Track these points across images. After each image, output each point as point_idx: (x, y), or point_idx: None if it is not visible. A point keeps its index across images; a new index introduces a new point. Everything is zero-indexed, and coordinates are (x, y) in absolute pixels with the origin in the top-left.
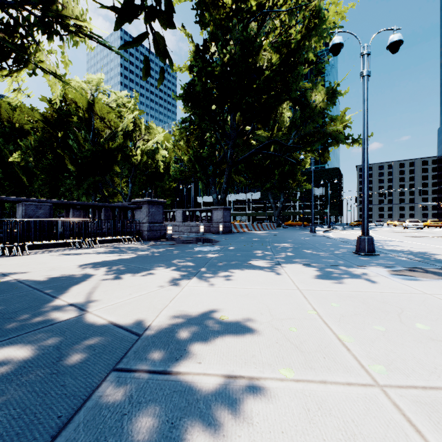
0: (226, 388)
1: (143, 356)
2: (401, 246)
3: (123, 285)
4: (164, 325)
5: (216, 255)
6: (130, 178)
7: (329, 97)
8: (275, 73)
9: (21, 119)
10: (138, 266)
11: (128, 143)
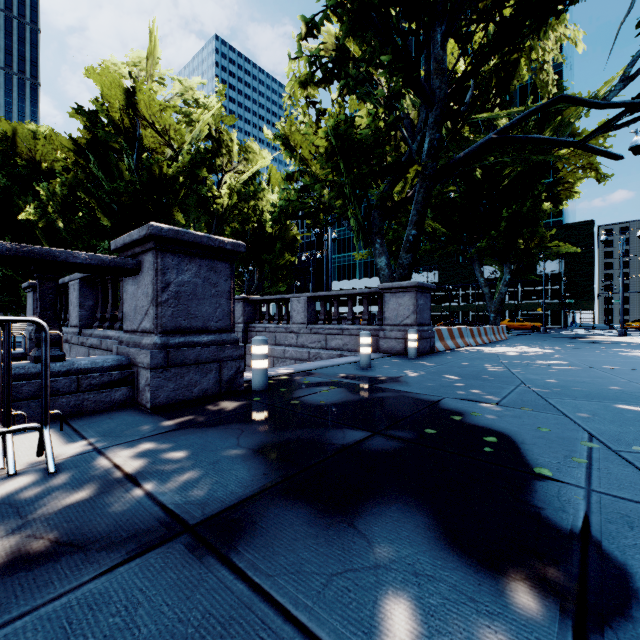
0: None
1: None
2: None
3: None
4: None
5: None
6: None
7: None
8: None
9: (46, 153)
10: None
11: (204, 172)
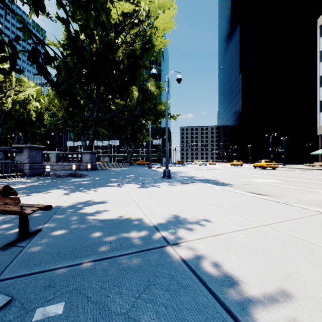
0: (96, 212)
1: (64, 211)
2: (188, 174)
3: (34, 198)
4: (68, 205)
5: (87, 182)
6: (0, 123)
7: (158, 89)
8: (126, 68)
9: None
10: (36, 190)
11: None
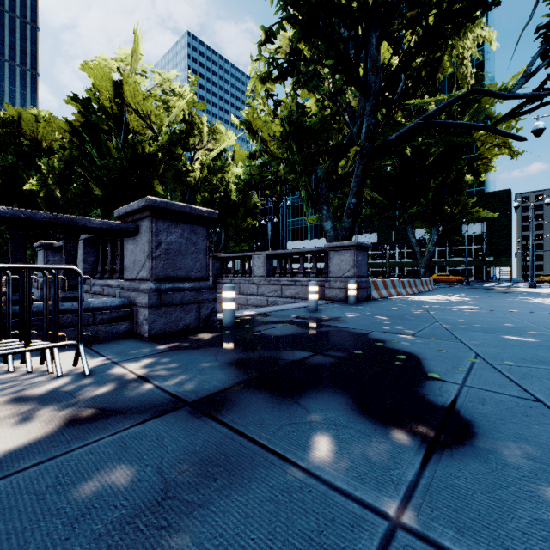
0: None
1: None
2: None
3: None
4: None
5: None
6: None
7: None
8: None
9: (46, 134)
10: None
11: (179, 150)
